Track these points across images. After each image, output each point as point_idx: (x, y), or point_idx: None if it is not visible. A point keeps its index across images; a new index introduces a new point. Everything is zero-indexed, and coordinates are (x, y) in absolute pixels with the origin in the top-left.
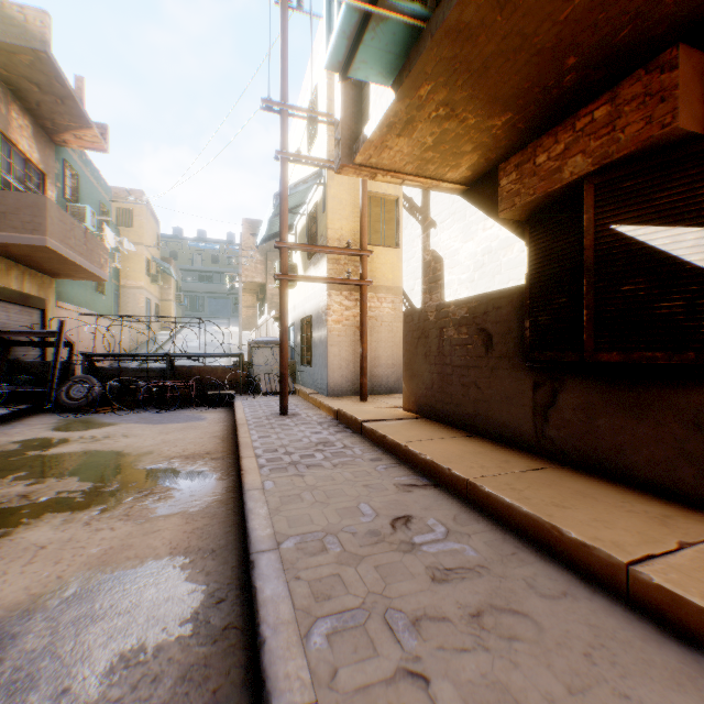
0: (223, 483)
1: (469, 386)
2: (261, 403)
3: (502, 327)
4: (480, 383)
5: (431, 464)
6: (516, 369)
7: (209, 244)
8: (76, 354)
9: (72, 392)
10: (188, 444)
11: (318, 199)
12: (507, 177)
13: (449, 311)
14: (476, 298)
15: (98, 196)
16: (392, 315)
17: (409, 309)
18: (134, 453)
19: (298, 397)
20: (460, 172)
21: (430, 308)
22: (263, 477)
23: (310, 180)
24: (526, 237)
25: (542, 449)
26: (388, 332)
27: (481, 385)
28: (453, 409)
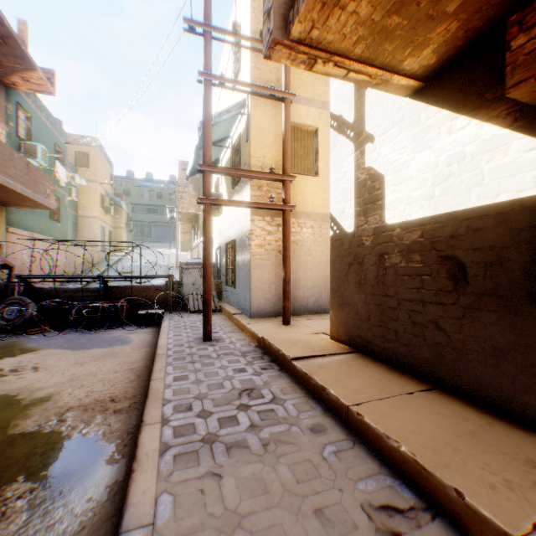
0: (112, 470)
1: (424, 325)
2: (187, 323)
3: (483, 255)
4: (443, 323)
5: (413, 464)
6: (512, 312)
7: (155, 184)
8: (14, 276)
9: (6, 313)
10: (97, 384)
11: (241, 130)
12: (526, 32)
13: (392, 235)
14: (437, 219)
15: (53, 138)
16: (311, 239)
17: (338, 233)
18: (27, 401)
19: (223, 316)
20: (422, 57)
21: (365, 232)
22: (160, 483)
23: (234, 110)
24: None
25: None
26: (308, 256)
27: (444, 326)
28: (399, 349)
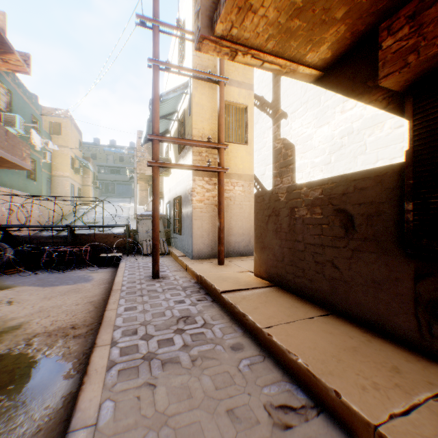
0: (67, 384)
1: (323, 264)
2: (140, 264)
3: (366, 208)
4: (337, 262)
5: (306, 372)
6: (387, 253)
7: (118, 149)
8: None
9: None
10: (61, 314)
11: (185, 107)
12: (393, 36)
13: (301, 193)
14: (333, 180)
15: (30, 110)
16: (242, 196)
17: (260, 191)
18: (1, 329)
19: (171, 258)
20: (320, 52)
21: (281, 190)
22: (104, 392)
23: (179, 90)
24: (406, 109)
25: (429, 348)
26: (239, 209)
27: (338, 265)
28: (306, 283)
